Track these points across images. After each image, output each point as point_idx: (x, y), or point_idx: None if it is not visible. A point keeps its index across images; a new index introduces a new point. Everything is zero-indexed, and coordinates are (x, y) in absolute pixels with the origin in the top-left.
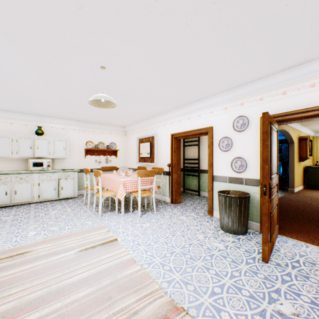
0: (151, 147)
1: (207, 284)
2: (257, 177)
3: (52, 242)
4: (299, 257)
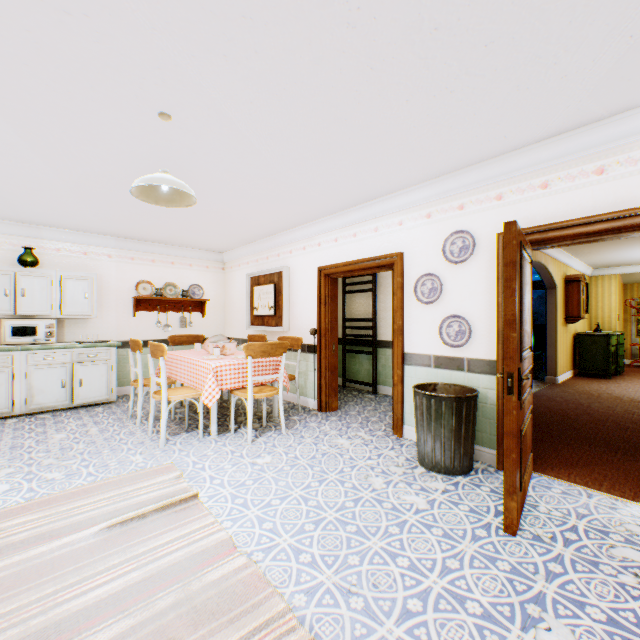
0: (276, 294)
1: (392, 592)
2: (493, 356)
3: (45, 509)
4: (576, 519)
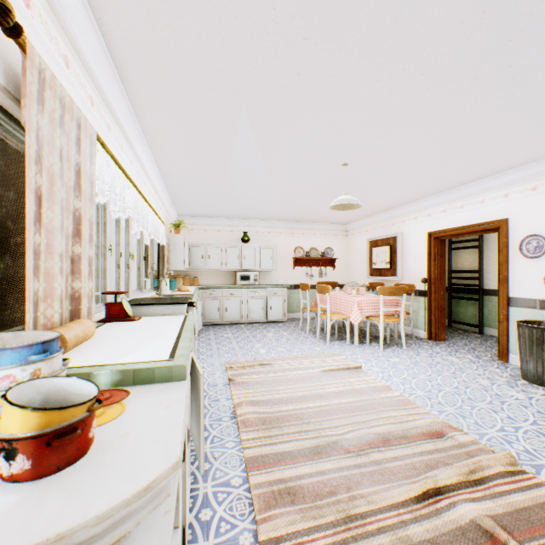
0: (391, 253)
1: (493, 422)
2: None
3: (289, 360)
4: None
